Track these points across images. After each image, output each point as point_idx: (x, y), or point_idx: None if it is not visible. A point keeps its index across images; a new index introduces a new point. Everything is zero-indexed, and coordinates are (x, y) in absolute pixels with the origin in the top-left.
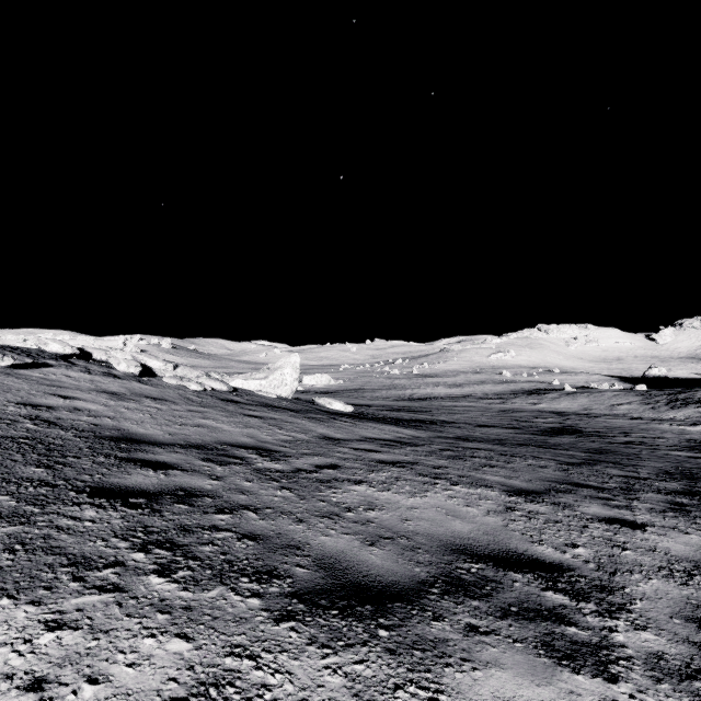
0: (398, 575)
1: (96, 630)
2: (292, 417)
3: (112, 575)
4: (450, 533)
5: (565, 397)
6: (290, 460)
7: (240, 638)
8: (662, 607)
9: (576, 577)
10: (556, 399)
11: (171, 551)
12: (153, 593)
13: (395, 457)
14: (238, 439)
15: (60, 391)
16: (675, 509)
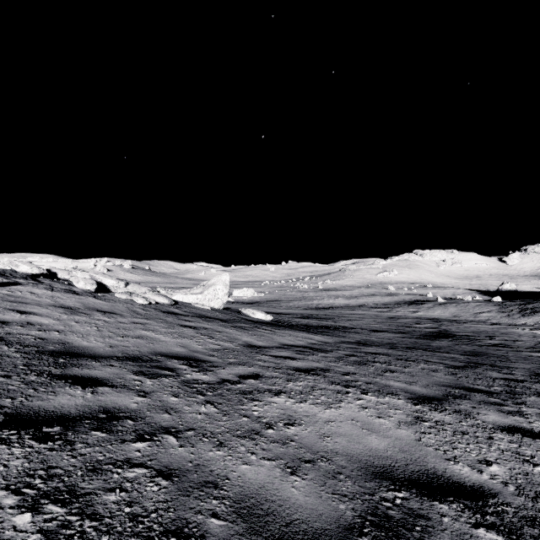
0: (323, 518)
1: None
2: (222, 327)
3: None
4: (368, 452)
5: (438, 306)
6: (217, 370)
7: None
8: None
9: (502, 506)
10: (431, 308)
11: (67, 506)
12: None
13: (309, 364)
14: (172, 349)
15: (20, 307)
16: None
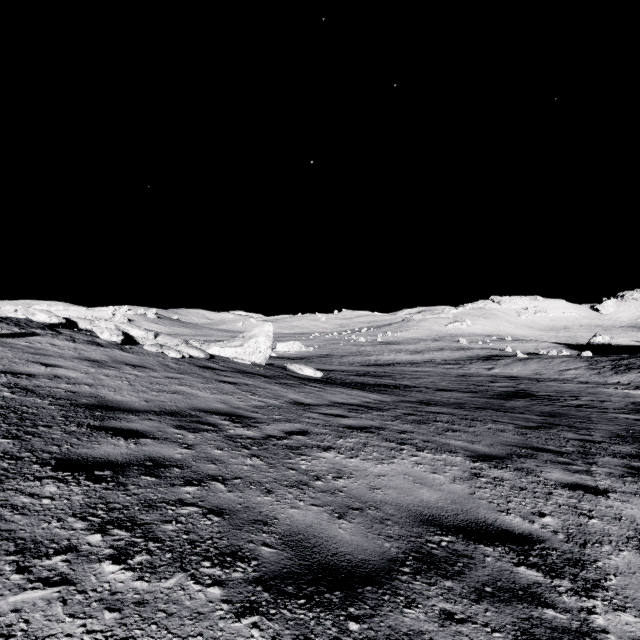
0: (367, 552)
1: (31, 637)
2: (265, 383)
3: (61, 563)
4: (418, 503)
5: (517, 362)
6: (261, 426)
7: (196, 639)
8: (637, 583)
9: (547, 550)
10: (509, 364)
11: (131, 531)
12: (105, 584)
13: (363, 422)
14: (212, 405)
15: (43, 359)
16: (633, 474)
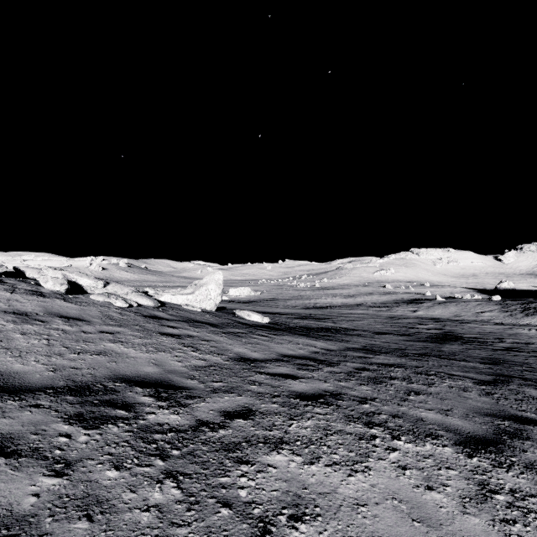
0: None
1: None
2: (211, 334)
3: None
4: None
5: (438, 305)
6: (193, 404)
7: None
8: None
9: None
10: (431, 307)
11: None
12: None
13: (316, 385)
14: (140, 370)
15: None
16: None
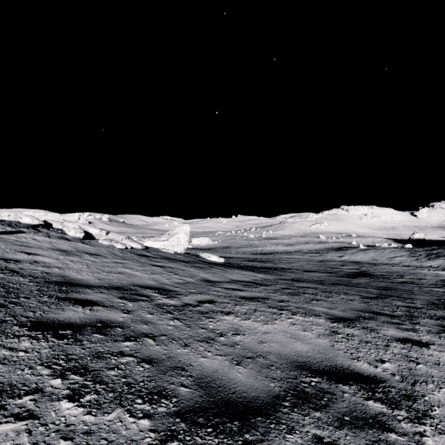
0: (258, 391)
1: None
2: (184, 266)
3: (29, 402)
4: (294, 353)
5: (360, 252)
6: (181, 297)
7: None
8: None
9: (388, 388)
10: (354, 253)
11: (83, 376)
12: (61, 418)
13: (253, 294)
14: (146, 282)
15: (27, 249)
16: None
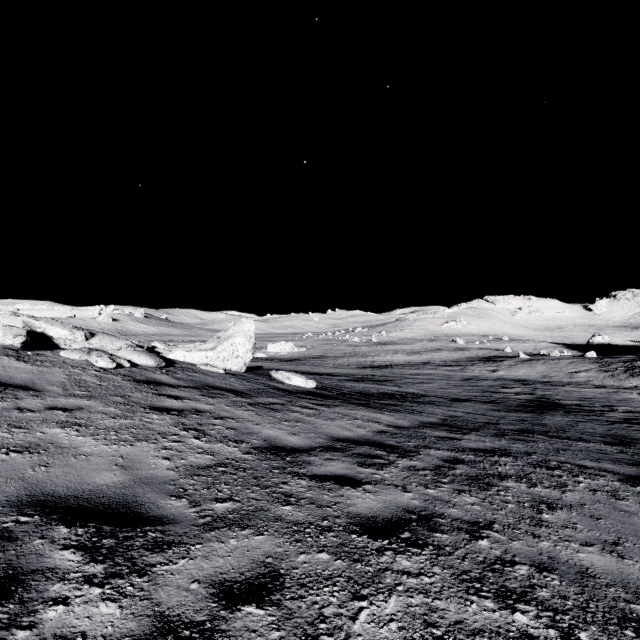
0: None
1: None
2: (231, 406)
3: None
4: None
5: (522, 364)
6: (161, 567)
7: None
8: None
9: None
10: (514, 366)
11: None
12: None
13: (391, 498)
14: (87, 481)
15: None
16: None
